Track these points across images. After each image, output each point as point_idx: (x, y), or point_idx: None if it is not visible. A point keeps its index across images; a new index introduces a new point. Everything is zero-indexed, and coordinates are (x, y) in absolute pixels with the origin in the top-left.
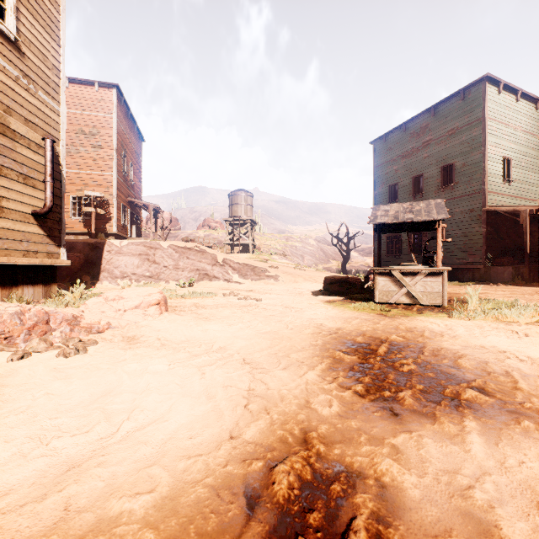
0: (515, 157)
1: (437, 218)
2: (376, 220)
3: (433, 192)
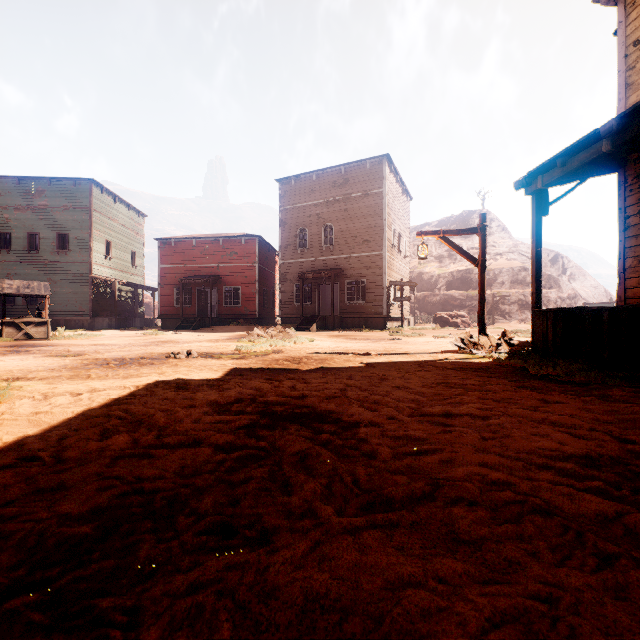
0: (115, 241)
1: (45, 294)
2: (4, 291)
3: (50, 252)
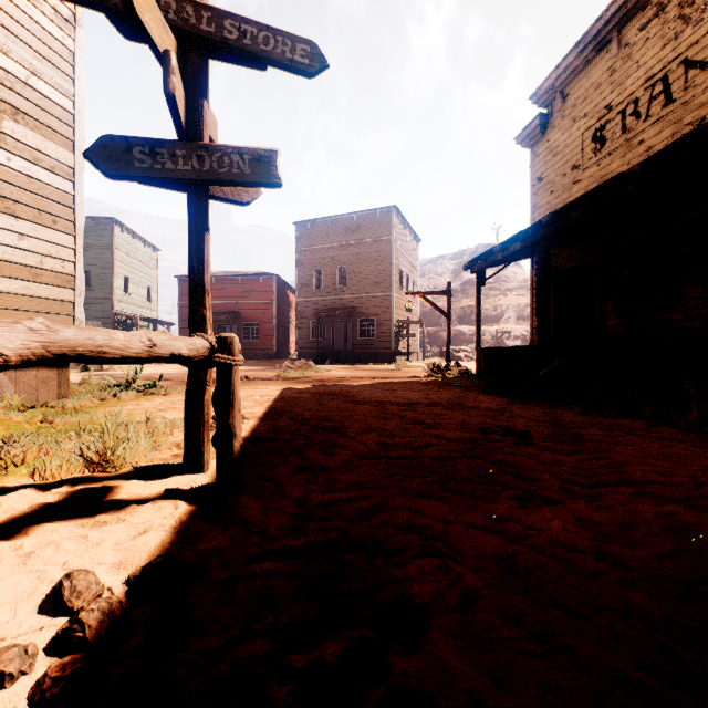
0: (133, 277)
1: None
2: None
3: None
